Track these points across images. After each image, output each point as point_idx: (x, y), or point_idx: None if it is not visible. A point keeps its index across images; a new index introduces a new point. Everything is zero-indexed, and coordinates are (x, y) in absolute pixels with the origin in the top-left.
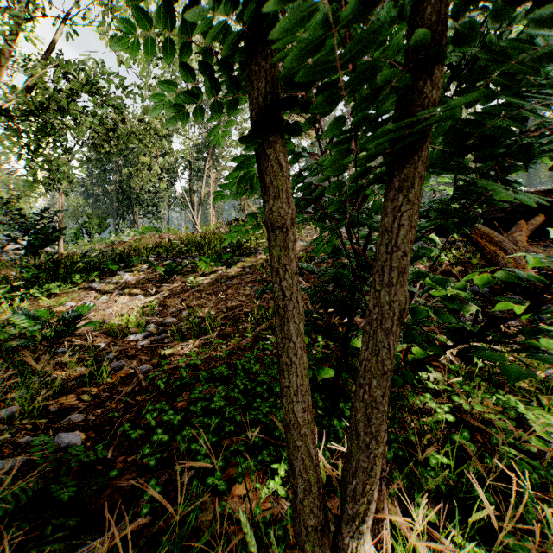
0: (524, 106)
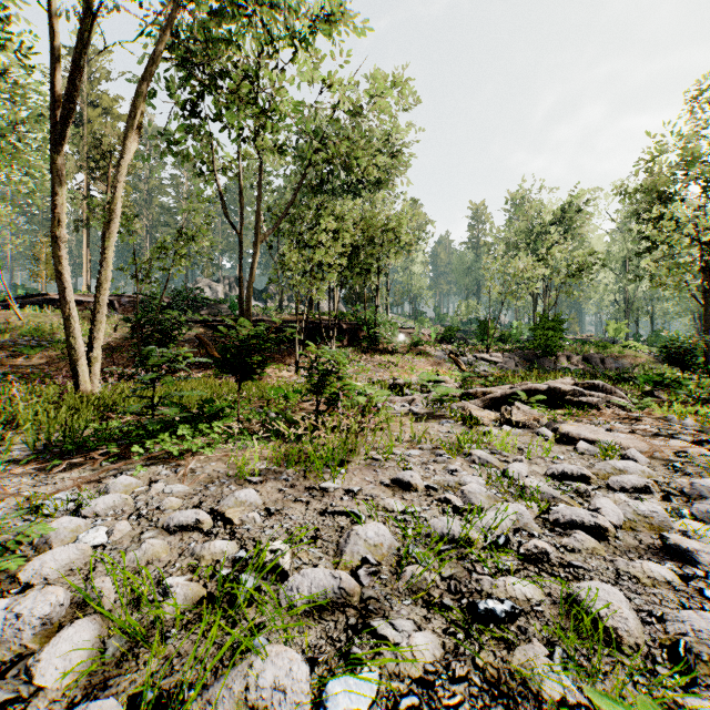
0: (169, 337)
